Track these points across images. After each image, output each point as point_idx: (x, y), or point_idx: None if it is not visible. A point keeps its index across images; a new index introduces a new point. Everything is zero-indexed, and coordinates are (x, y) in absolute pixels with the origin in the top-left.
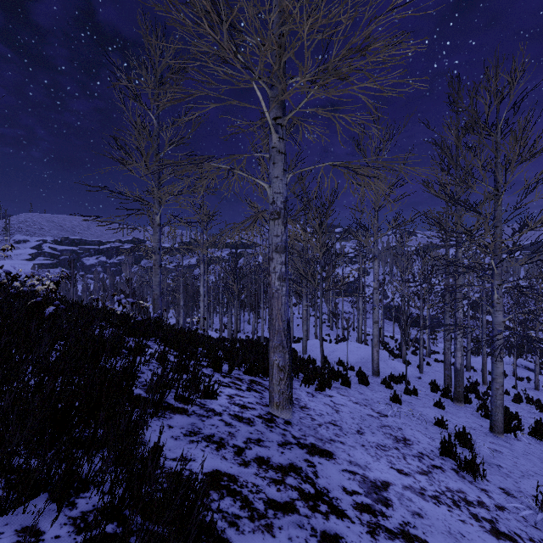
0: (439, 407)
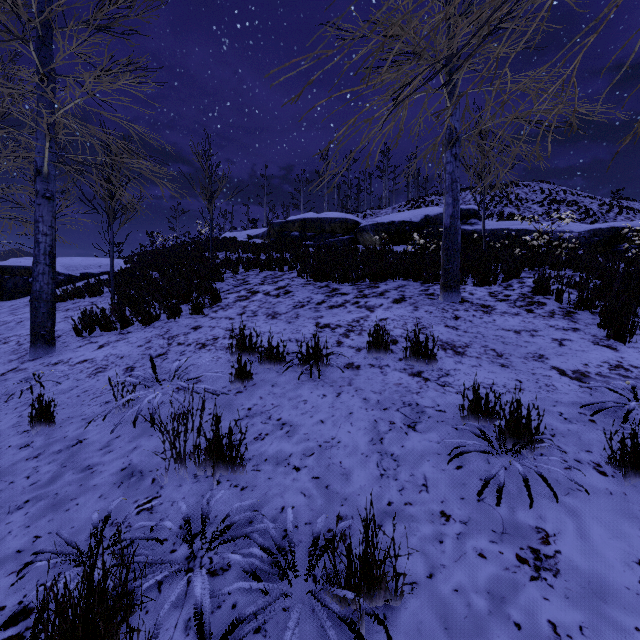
0: None
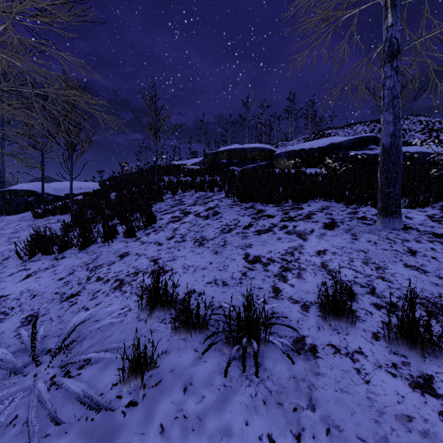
0: None
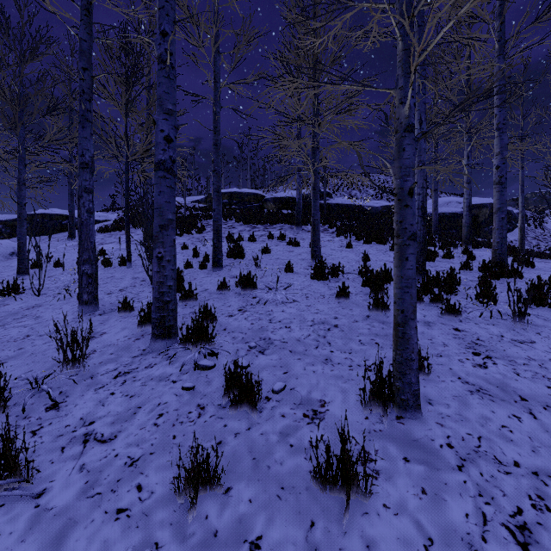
0: (365, 260)
